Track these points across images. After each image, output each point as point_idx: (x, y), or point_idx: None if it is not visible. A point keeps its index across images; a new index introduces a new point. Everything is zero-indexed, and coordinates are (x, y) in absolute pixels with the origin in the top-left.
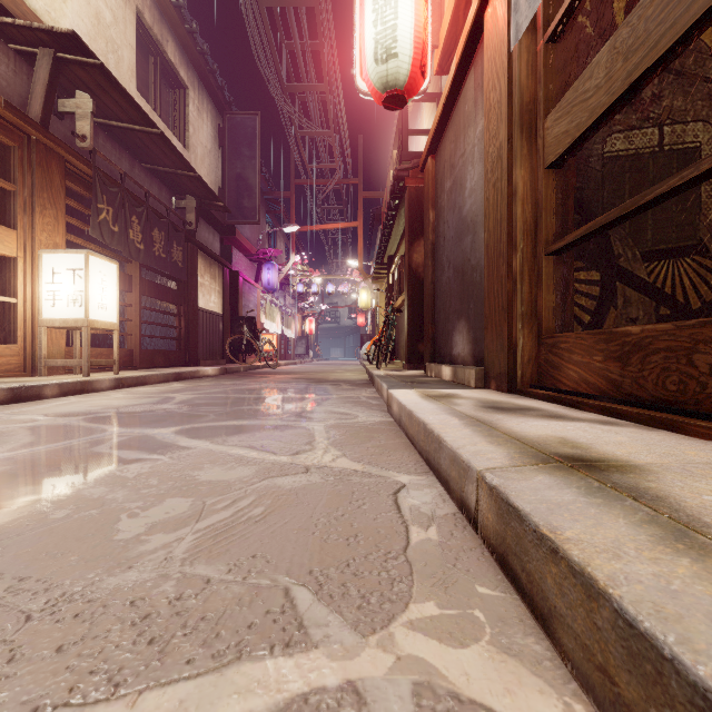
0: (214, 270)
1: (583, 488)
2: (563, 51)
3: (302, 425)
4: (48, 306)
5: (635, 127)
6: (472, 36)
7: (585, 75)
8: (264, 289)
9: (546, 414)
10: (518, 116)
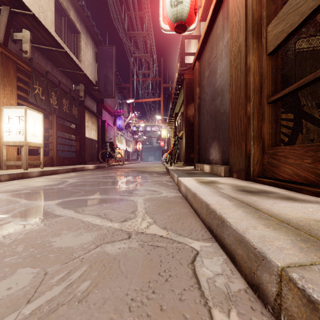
0: (93, 119)
1: None
2: None
3: (130, 198)
4: (6, 135)
5: (313, 35)
6: None
7: None
8: (117, 129)
9: (281, 196)
10: (251, 26)
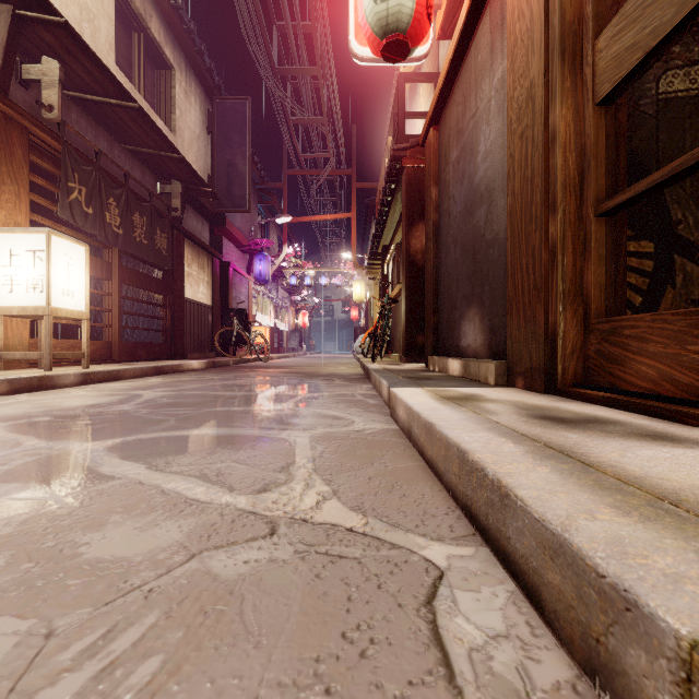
0: (202, 260)
1: None
2: None
3: (281, 436)
4: (5, 292)
5: (698, 61)
6: None
7: None
8: (255, 281)
9: (639, 431)
10: (559, 39)
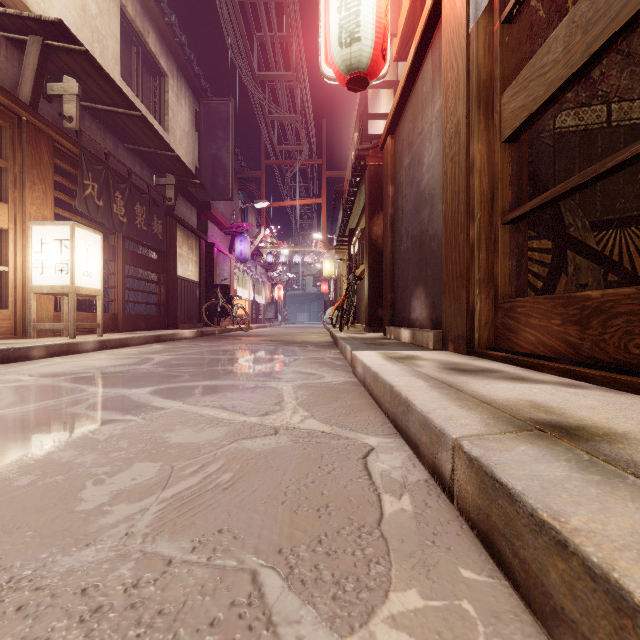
0: (191, 242)
1: (573, 462)
2: (518, 32)
3: (271, 385)
4: (37, 274)
5: (585, 104)
6: (430, 20)
7: (543, 50)
8: (237, 259)
9: (508, 376)
10: (476, 93)
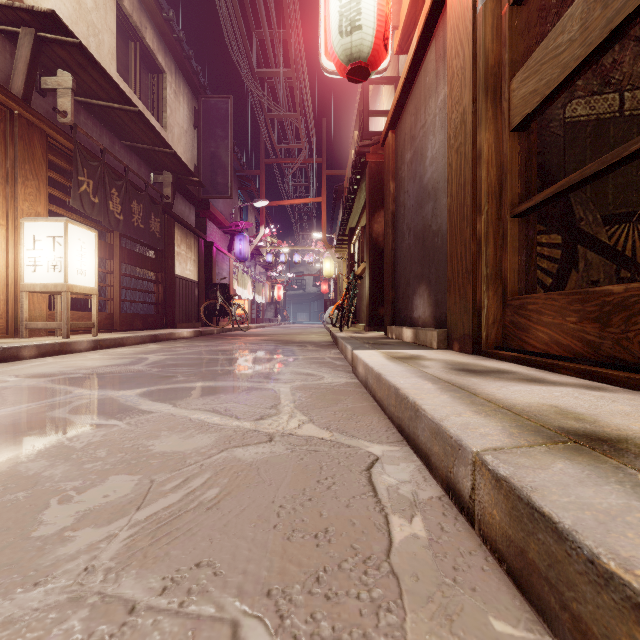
0: (189, 241)
1: (628, 485)
2: (527, 16)
3: (268, 387)
4: (29, 271)
5: (597, 92)
6: (434, 8)
7: (556, 30)
8: (236, 259)
9: (522, 377)
10: (483, 79)
